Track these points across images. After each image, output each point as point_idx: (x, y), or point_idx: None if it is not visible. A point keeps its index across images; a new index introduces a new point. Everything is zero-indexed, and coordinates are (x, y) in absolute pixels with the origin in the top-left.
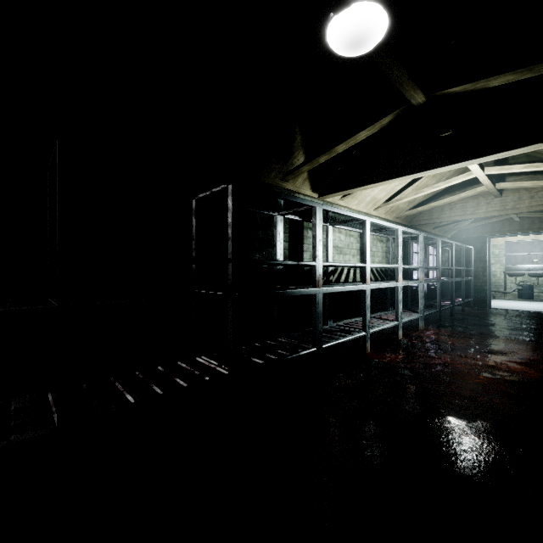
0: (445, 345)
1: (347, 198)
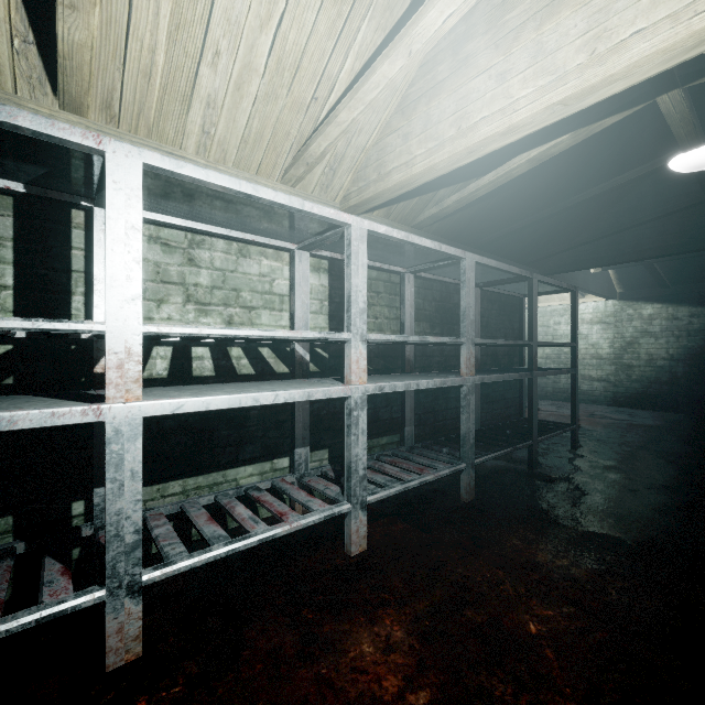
0: None
1: None
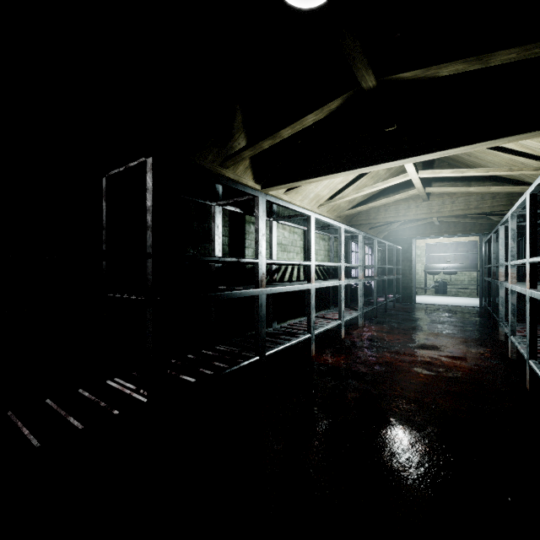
0: (384, 342)
1: (291, 193)
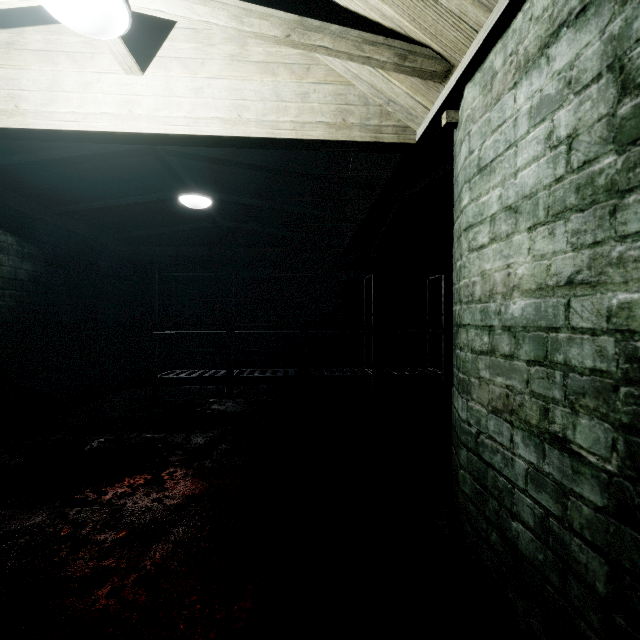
0: None
1: None
